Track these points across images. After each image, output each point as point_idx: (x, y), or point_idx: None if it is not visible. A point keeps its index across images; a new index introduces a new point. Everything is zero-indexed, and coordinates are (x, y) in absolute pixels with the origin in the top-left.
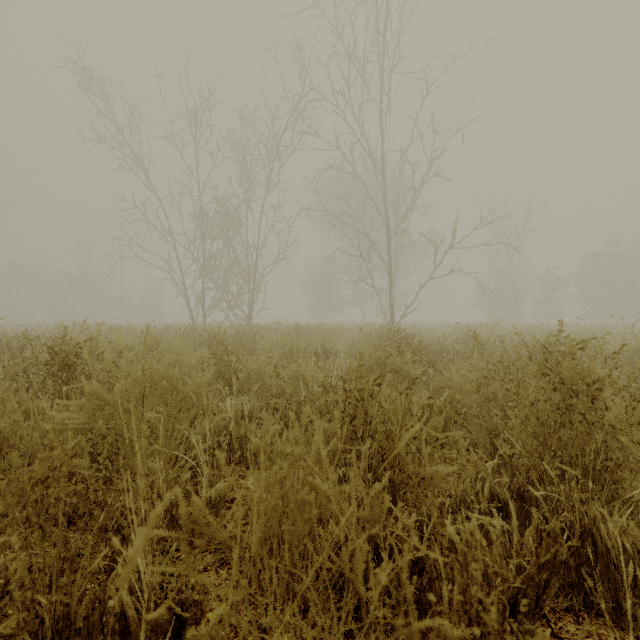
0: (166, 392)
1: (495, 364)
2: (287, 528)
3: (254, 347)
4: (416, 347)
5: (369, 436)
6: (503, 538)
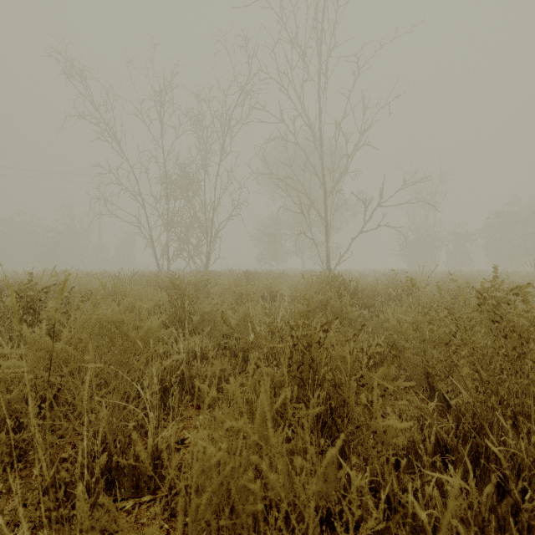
0: (115, 338)
1: (426, 307)
2: (226, 522)
3: (209, 291)
4: (353, 291)
5: (317, 386)
6: (461, 498)
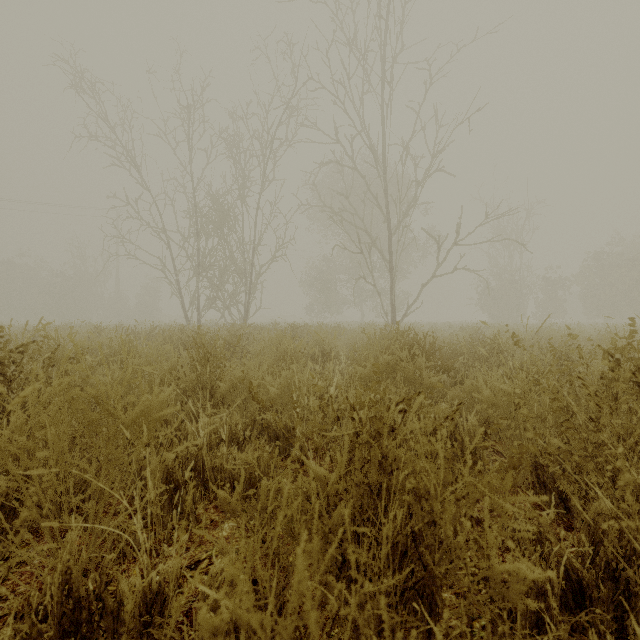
0: (96, 420)
1: (526, 371)
2: None
3: (246, 349)
4: (430, 350)
5: (394, 502)
6: None
